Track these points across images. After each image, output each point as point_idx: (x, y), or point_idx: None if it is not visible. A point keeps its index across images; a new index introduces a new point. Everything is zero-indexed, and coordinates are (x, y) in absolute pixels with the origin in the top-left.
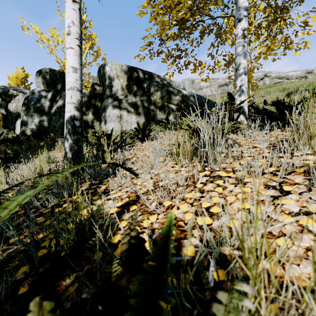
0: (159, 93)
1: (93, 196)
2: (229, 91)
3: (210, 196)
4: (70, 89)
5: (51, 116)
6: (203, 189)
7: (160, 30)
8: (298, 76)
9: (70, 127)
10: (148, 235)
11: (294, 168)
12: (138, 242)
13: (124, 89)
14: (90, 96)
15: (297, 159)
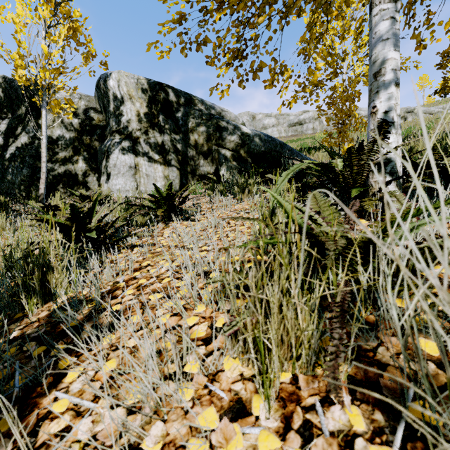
0: (203, 129)
1: None
2: (304, 132)
3: None
4: None
5: (4, 164)
6: None
7: None
8: None
9: None
10: None
11: None
12: None
13: (143, 120)
14: (81, 129)
15: None
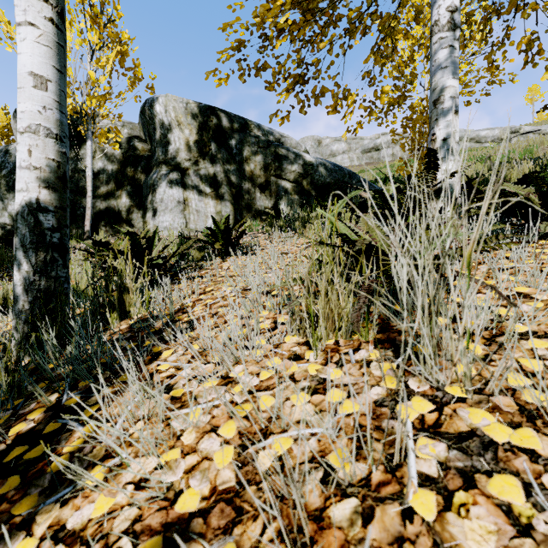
0: (260, 158)
1: (25, 487)
2: (381, 160)
3: None
4: (26, 131)
5: None
6: (451, 542)
7: (261, 8)
8: (496, 138)
9: (27, 231)
10: None
11: None
12: None
13: (192, 149)
14: (125, 160)
15: None
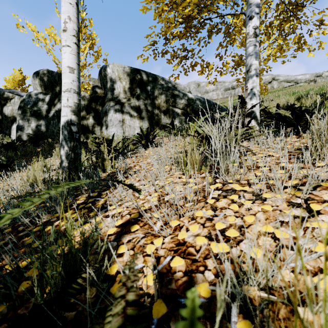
0: (163, 96)
1: (90, 211)
2: (236, 94)
3: (224, 215)
4: (66, 91)
5: (48, 121)
6: (215, 206)
7: (165, 28)
8: (307, 80)
9: (67, 133)
10: (153, 271)
11: (319, 181)
12: (138, 314)
13: (127, 92)
14: (91, 99)
15: (320, 170)
